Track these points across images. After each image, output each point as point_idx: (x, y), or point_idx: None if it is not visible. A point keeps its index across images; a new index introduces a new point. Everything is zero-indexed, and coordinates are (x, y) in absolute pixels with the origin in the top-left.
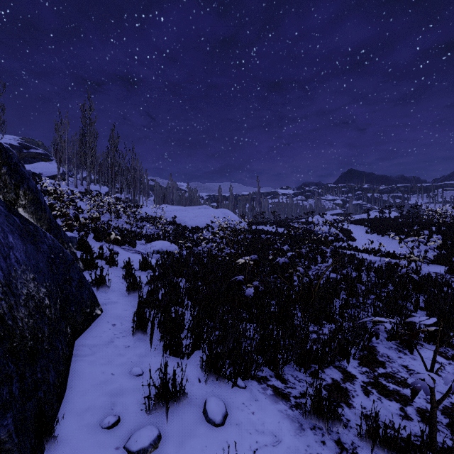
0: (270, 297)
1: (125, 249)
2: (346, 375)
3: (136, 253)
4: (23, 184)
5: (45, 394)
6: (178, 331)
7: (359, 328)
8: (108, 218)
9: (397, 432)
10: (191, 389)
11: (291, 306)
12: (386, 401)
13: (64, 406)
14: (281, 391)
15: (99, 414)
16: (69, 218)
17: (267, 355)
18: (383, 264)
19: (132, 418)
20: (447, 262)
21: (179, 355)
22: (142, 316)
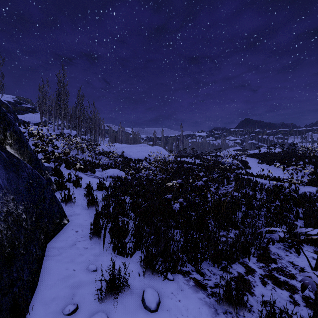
0: (191, 210)
1: (87, 175)
2: (248, 269)
3: (95, 178)
4: (9, 128)
5: (20, 289)
6: (123, 237)
7: (256, 233)
8: (76, 152)
9: (290, 317)
10: (132, 281)
11: (206, 217)
12: (278, 290)
13: (36, 296)
14: (200, 283)
15: (62, 303)
16: (47, 152)
17: (189, 254)
18: (271, 185)
19: (87, 306)
20: (317, 184)
21: (124, 256)
22: (97, 225)
